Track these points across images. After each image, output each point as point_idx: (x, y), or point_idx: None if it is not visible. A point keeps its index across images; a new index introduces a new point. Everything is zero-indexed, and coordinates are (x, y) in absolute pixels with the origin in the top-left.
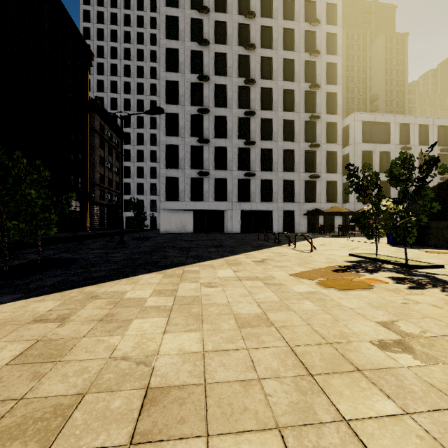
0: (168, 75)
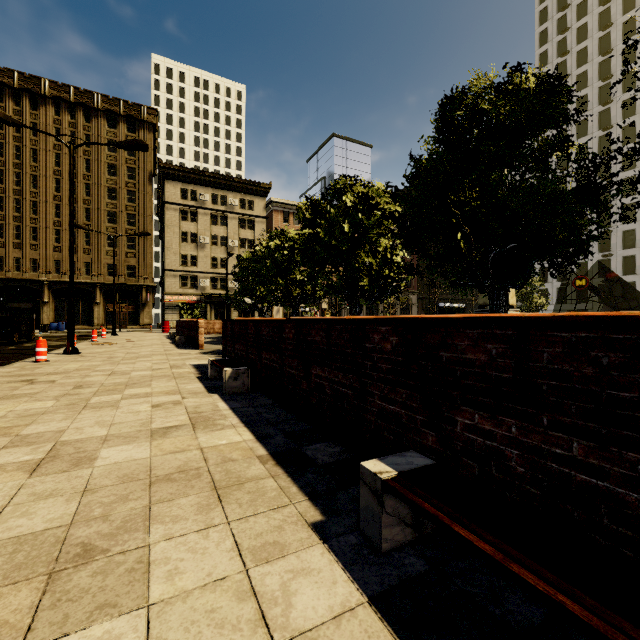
0: None
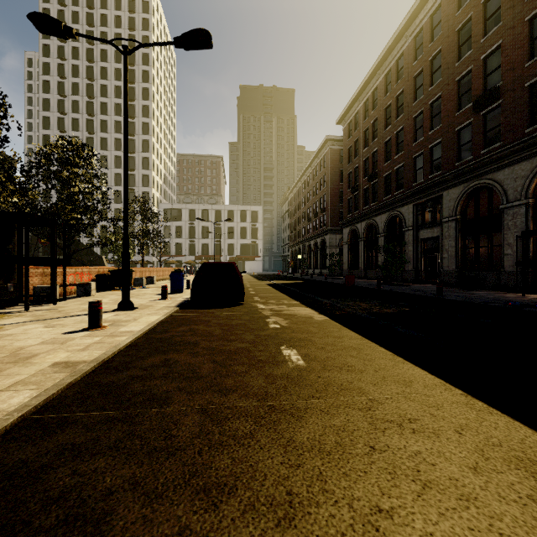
0: (44, 186)
